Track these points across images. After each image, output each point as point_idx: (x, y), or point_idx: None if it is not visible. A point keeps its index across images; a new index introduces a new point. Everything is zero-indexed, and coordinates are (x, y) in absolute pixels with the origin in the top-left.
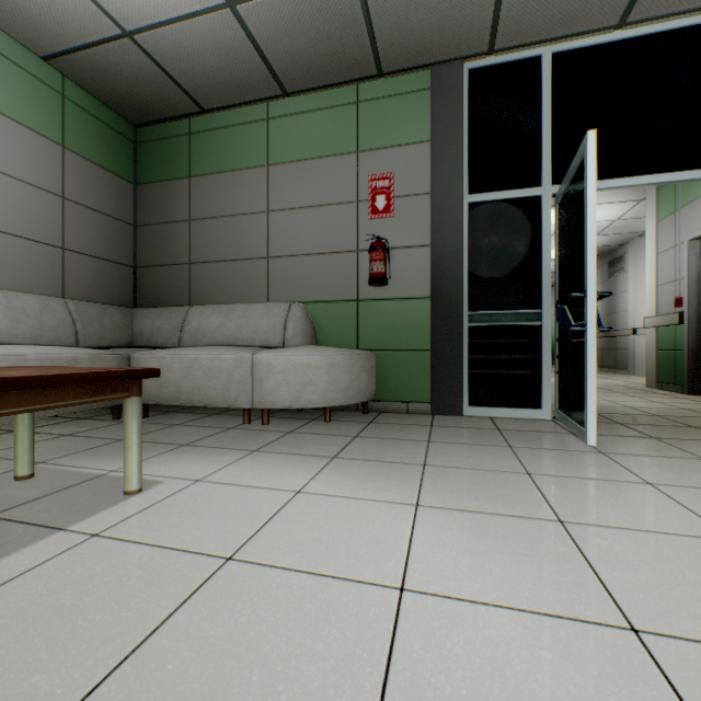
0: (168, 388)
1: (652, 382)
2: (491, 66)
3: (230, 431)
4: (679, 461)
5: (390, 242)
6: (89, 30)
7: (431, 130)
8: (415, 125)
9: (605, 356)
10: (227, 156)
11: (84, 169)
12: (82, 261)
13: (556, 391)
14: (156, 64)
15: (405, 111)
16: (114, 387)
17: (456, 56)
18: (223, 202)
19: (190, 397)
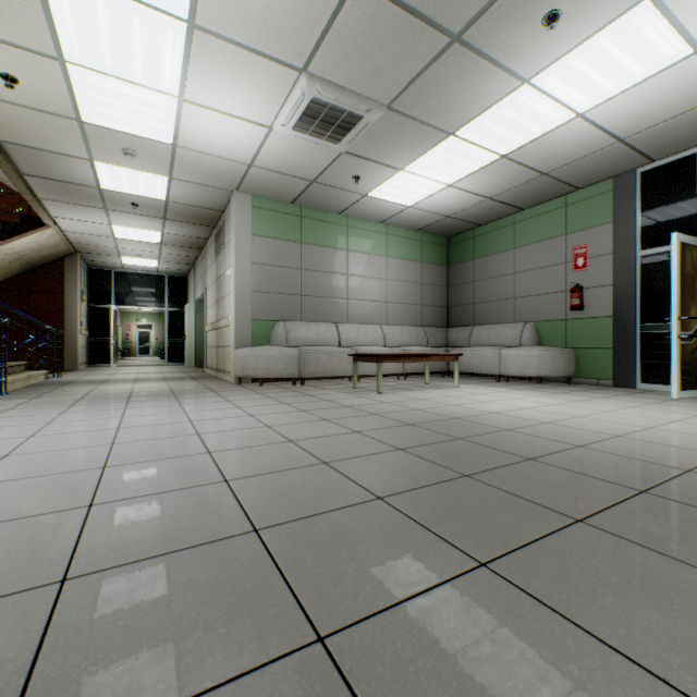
0: (463, 365)
1: None
2: (657, 167)
3: (488, 382)
4: None
5: (586, 285)
6: (434, 220)
7: (612, 216)
8: (602, 213)
9: None
10: (492, 246)
11: (428, 268)
12: (427, 309)
13: None
14: (458, 219)
15: (596, 206)
16: (452, 358)
17: (627, 170)
18: (490, 270)
19: (472, 369)
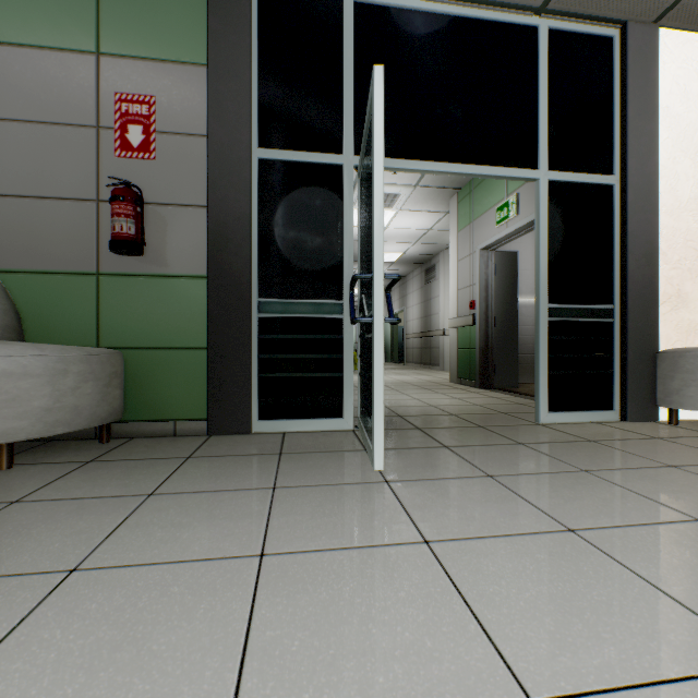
0: None
1: (454, 378)
2: None
3: None
4: (466, 484)
5: (150, 195)
6: None
7: (208, 51)
8: (188, 38)
9: (423, 354)
10: None
11: None
12: None
13: (359, 396)
14: None
15: (173, 14)
16: None
17: None
18: None
19: None
